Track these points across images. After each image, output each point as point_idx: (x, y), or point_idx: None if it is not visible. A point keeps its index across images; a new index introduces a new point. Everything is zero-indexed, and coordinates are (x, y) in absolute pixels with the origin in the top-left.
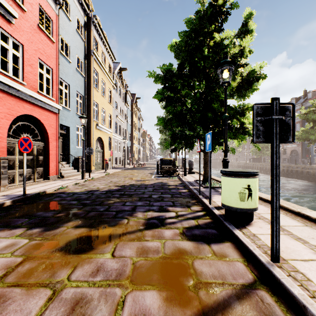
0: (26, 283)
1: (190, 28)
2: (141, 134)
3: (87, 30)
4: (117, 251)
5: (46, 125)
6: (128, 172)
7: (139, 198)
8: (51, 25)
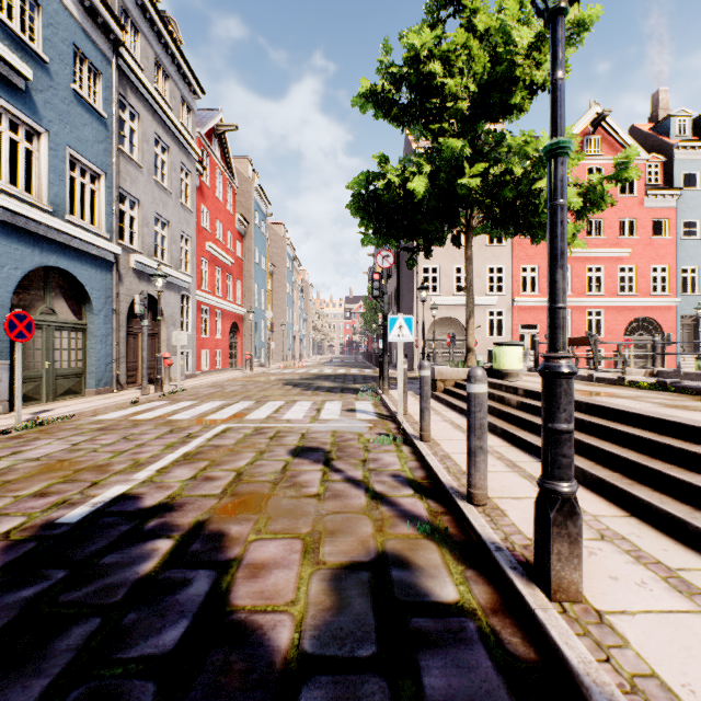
0: None
1: None
2: None
3: None
4: None
5: (659, 321)
6: None
7: None
8: (666, 224)
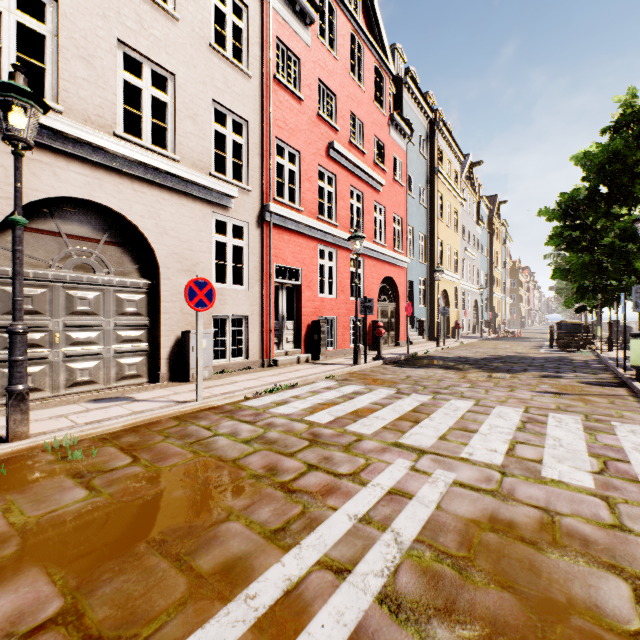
0: (477, 380)
1: (605, 153)
2: (507, 270)
3: (429, 142)
4: (522, 380)
5: (397, 284)
6: (492, 343)
7: (528, 365)
8: (400, 168)
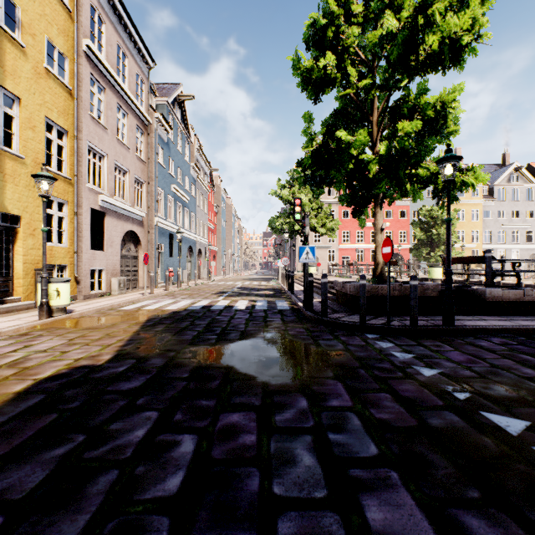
0: None
1: (412, 225)
2: None
3: None
4: None
5: (402, 255)
6: None
7: None
8: (405, 212)
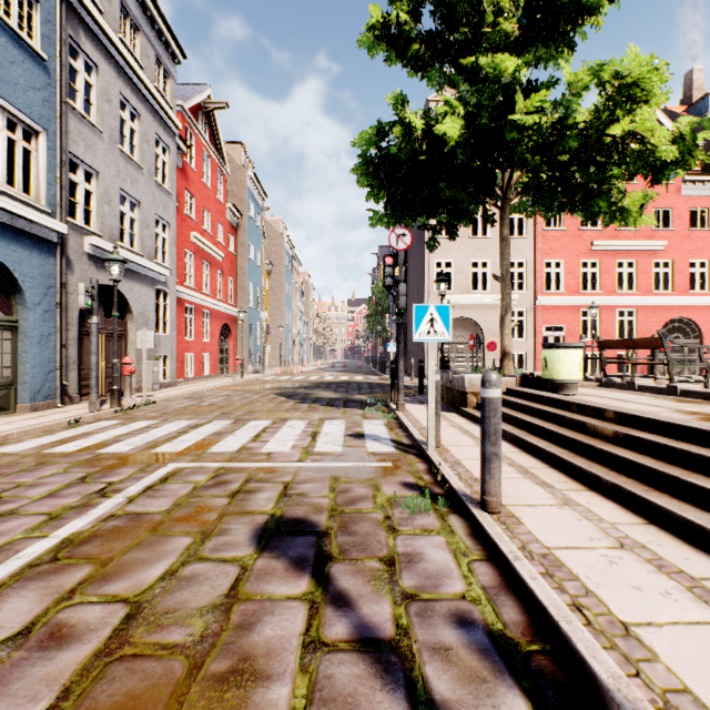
0: None
1: None
2: None
3: None
4: None
5: (697, 322)
6: None
7: None
8: (705, 214)
